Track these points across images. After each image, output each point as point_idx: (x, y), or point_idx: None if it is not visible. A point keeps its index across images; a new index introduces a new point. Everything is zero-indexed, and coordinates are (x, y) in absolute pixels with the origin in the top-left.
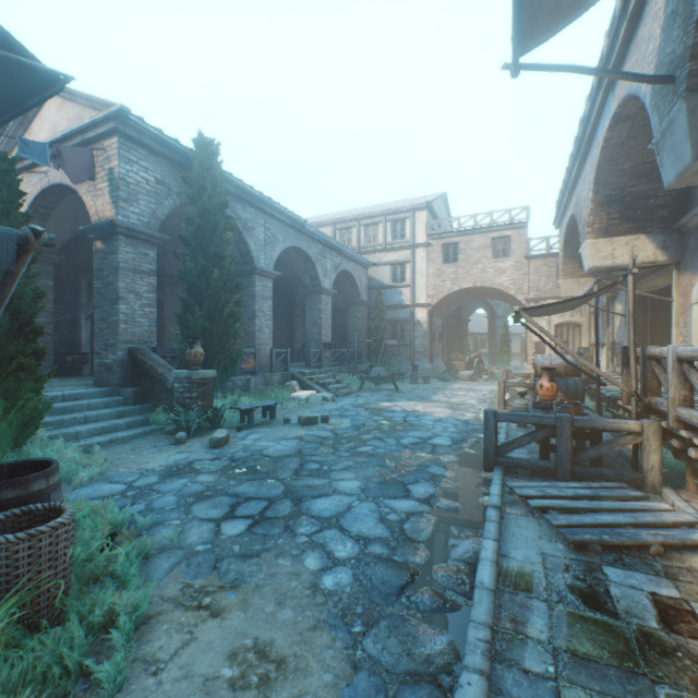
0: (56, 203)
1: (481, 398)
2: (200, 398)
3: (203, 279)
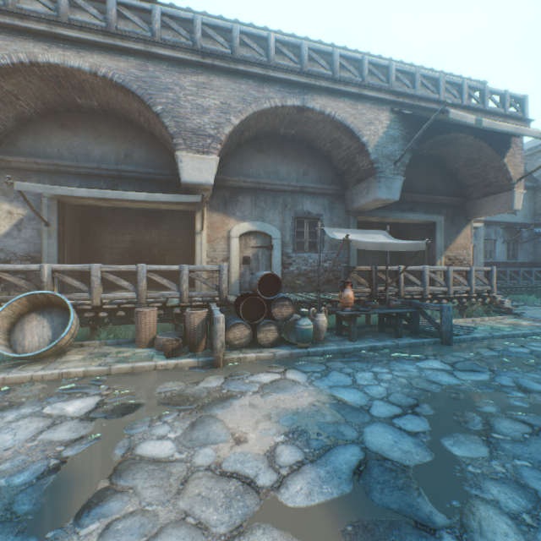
0: None
1: None
2: None
3: None
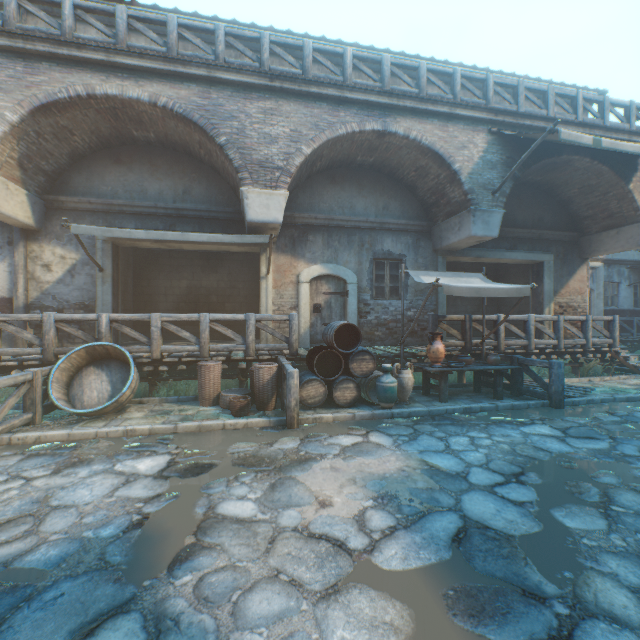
0: None
1: (63, 461)
2: None
3: None
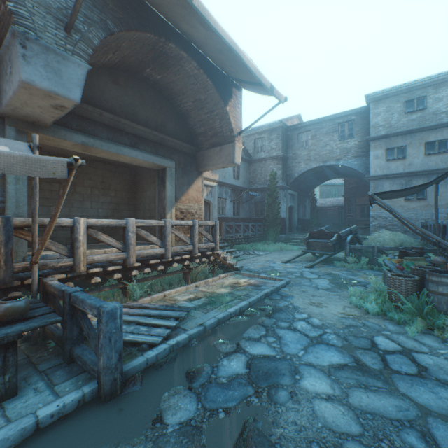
0: None
1: None
2: None
3: None
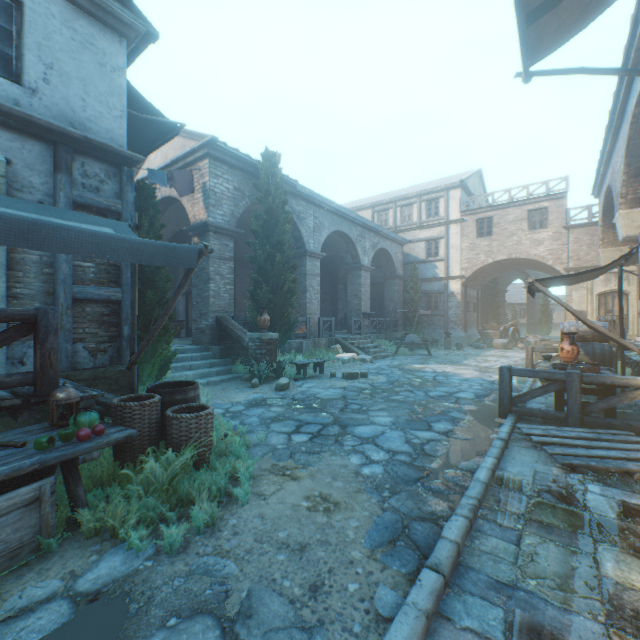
0: (164, 210)
1: (512, 364)
2: (267, 354)
3: (268, 263)
